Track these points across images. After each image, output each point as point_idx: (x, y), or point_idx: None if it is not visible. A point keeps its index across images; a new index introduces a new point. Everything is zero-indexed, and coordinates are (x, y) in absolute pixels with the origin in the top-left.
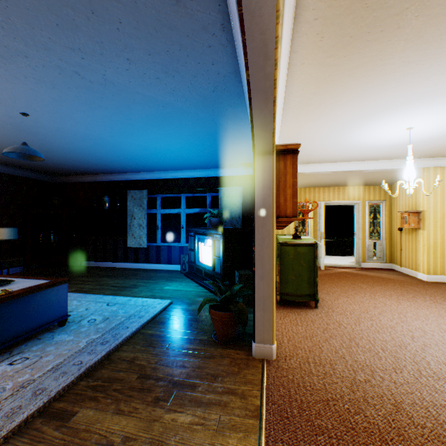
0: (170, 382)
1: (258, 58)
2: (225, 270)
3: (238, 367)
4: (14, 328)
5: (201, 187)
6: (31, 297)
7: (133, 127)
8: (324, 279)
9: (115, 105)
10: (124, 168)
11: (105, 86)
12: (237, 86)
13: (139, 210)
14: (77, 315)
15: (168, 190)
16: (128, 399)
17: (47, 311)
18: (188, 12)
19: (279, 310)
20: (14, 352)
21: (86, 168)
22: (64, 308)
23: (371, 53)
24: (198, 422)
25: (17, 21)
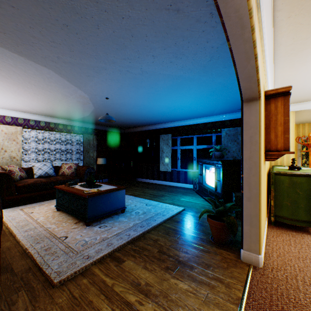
0: (176, 260)
1: (235, 30)
2: (224, 191)
3: (227, 264)
4: (102, 209)
5: (207, 129)
6: (108, 195)
7: (160, 95)
8: None
9: (148, 84)
10: (157, 121)
11: (142, 75)
12: (229, 52)
13: (166, 147)
14: (130, 208)
15: (185, 133)
16: (151, 262)
17: (115, 203)
18: (185, 14)
19: (273, 229)
20: (101, 222)
21: (137, 123)
22: (123, 203)
23: None
24: (191, 291)
25: (100, 53)
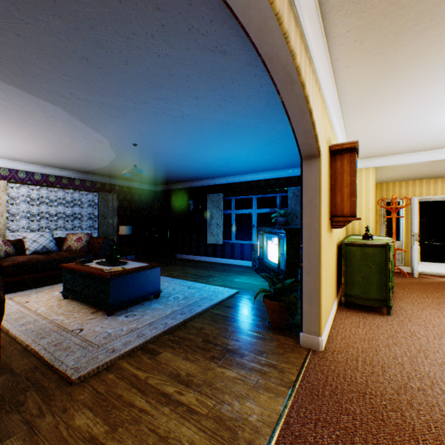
0: (225, 348)
1: (285, 85)
2: (288, 267)
3: (283, 350)
4: (128, 294)
5: (270, 188)
6: (137, 274)
7: (206, 143)
8: (413, 287)
9: (191, 129)
10: (204, 175)
11: (183, 118)
12: None
13: (216, 211)
14: (166, 292)
15: (241, 192)
16: (193, 352)
17: (147, 285)
18: (233, 57)
19: (342, 311)
20: (128, 310)
21: (176, 178)
22: (158, 285)
23: (427, 40)
24: (239, 378)
25: (129, 91)
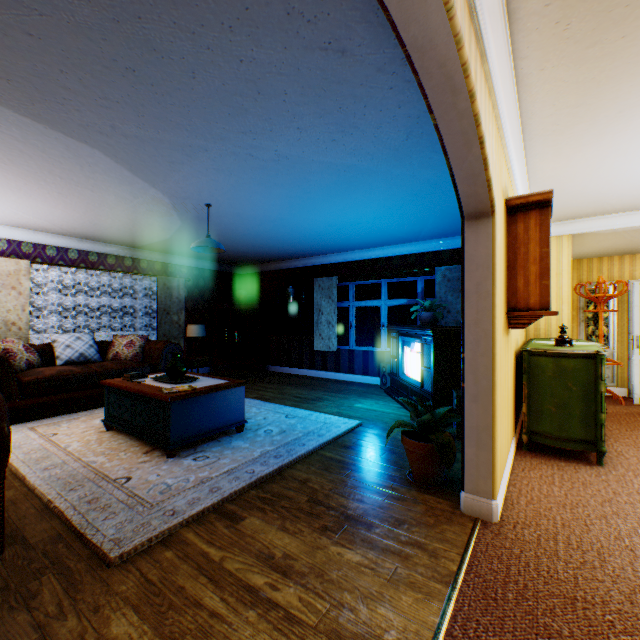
0: (342, 514)
1: (443, 96)
2: (438, 387)
3: (435, 519)
4: (198, 425)
5: (408, 268)
6: (211, 396)
7: (313, 201)
8: (635, 420)
9: (290, 180)
10: (309, 250)
11: (278, 162)
12: None
13: (327, 303)
14: (254, 423)
15: (364, 275)
16: (294, 519)
17: (225, 413)
18: (357, 59)
19: (524, 457)
20: (197, 449)
21: (268, 255)
22: (241, 413)
23: None
24: (367, 565)
25: (197, 121)
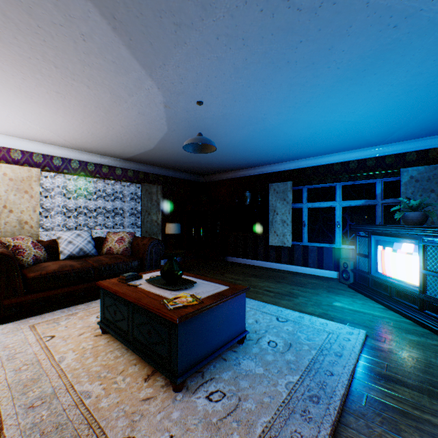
0: None
1: None
2: None
3: None
4: (205, 345)
5: (367, 171)
6: (217, 309)
7: (314, 90)
8: None
9: (310, 52)
10: (268, 159)
11: (315, 13)
12: None
13: (281, 205)
14: (248, 328)
15: (319, 179)
16: None
17: (229, 325)
18: None
19: None
20: (205, 374)
21: (230, 165)
22: (242, 322)
23: None
24: None
25: None
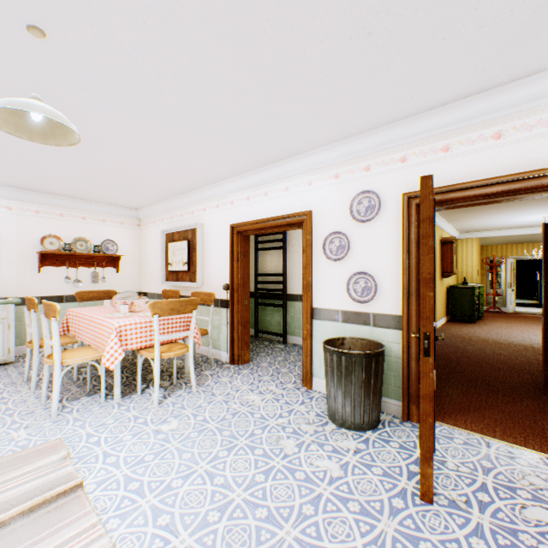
0: None
1: None
2: None
3: None
4: None
5: None
6: None
7: None
8: (501, 317)
9: None
10: None
11: None
12: None
13: None
14: None
15: None
16: None
17: None
18: None
19: (448, 322)
20: None
21: None
22: None
23: (474, 212)
24: None
25: None
